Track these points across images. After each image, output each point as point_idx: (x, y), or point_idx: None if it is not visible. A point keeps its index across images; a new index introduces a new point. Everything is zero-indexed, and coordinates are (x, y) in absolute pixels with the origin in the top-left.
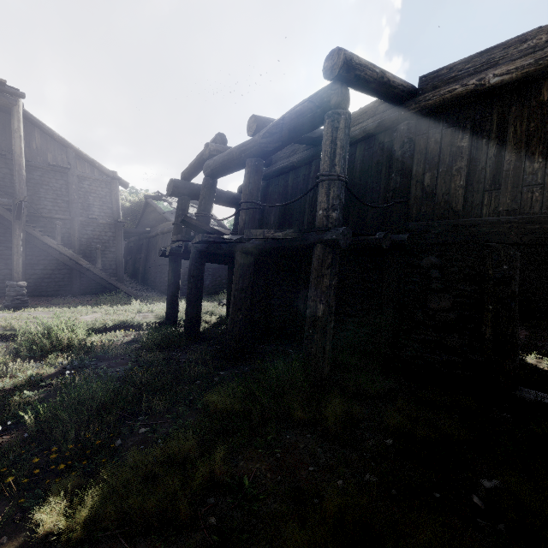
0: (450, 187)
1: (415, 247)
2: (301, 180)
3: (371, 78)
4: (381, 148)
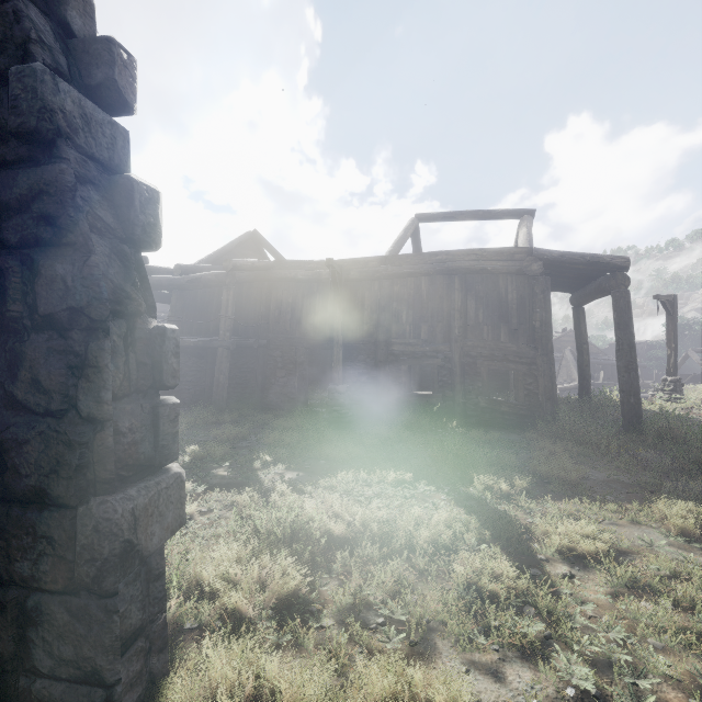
0: (285, 320)
1: (272, 346)
2: (208, 295)
3: (247, 268)
4: (257, 291)
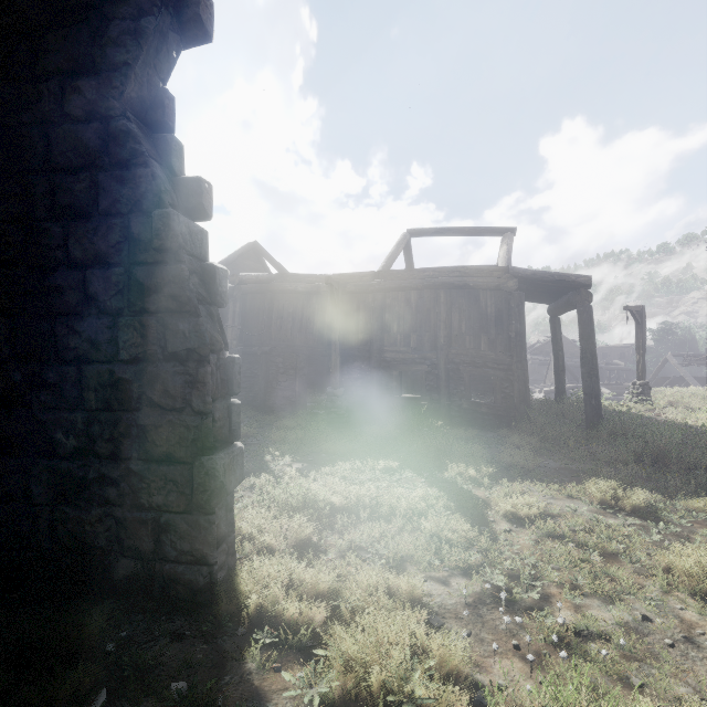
0: (287, 328)
1: (274, 353)
2: None
3: (251, 282)
4: (260, 301)
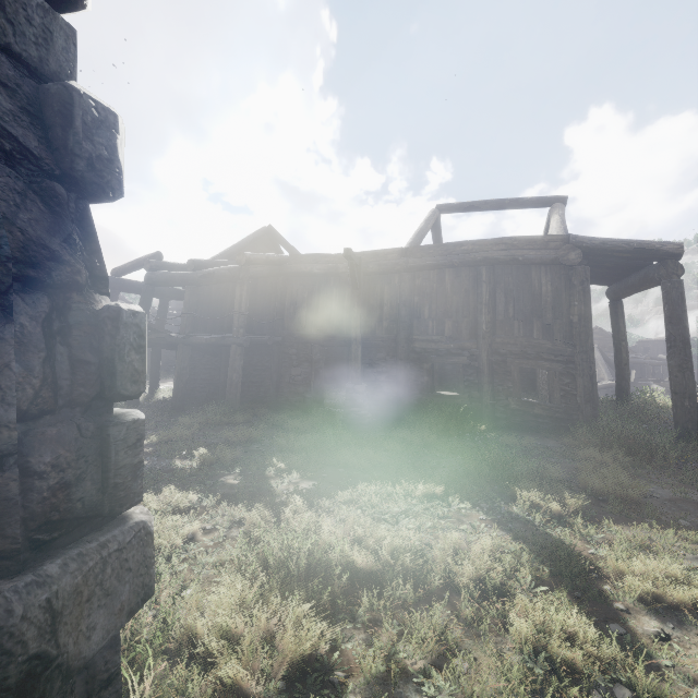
0: (301, 316)
1: (287, 344)
2: (223, 291)
3: (261, 262)
4: (271, 286)
